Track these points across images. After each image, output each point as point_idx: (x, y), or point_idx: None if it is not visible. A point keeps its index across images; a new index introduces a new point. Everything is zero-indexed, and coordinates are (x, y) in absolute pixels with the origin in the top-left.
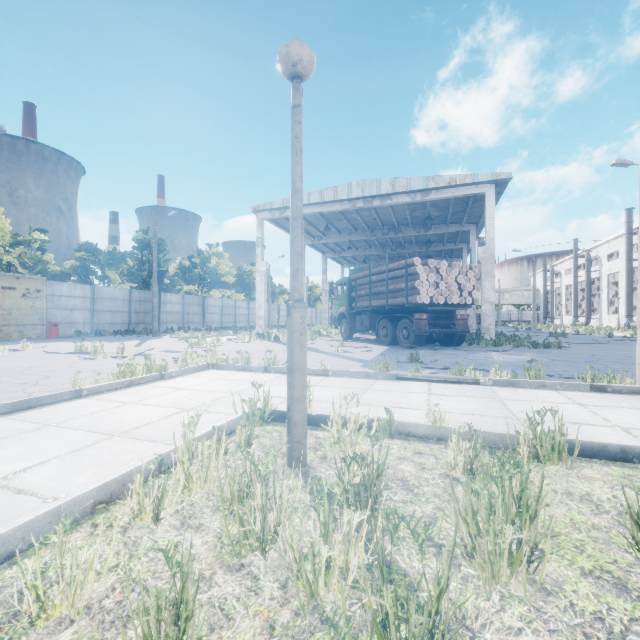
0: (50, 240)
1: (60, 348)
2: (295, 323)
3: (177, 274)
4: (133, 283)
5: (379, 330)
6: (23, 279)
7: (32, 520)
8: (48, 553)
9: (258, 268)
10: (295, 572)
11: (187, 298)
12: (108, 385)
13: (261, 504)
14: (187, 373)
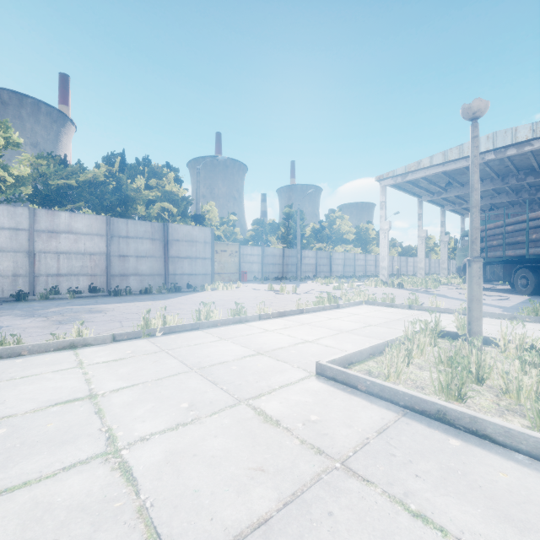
0: (237, 219)
1: (255, 287)
2: (474, 271)
3: (311, 235)
4: (284, 244)
5: (516, 280)
6: (229, 245)
7: (355, 352)
8: (365, 366)
9: (381, 227)
10: (504, 390)
11: (319, 253)
12: (313, 308)
13: (475, 360)
14: (350, 306)
